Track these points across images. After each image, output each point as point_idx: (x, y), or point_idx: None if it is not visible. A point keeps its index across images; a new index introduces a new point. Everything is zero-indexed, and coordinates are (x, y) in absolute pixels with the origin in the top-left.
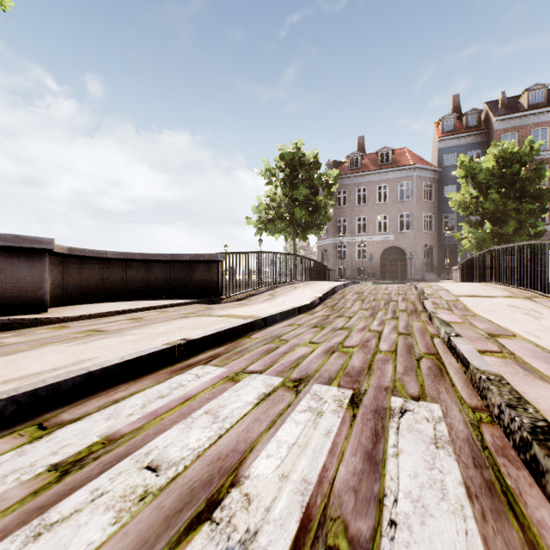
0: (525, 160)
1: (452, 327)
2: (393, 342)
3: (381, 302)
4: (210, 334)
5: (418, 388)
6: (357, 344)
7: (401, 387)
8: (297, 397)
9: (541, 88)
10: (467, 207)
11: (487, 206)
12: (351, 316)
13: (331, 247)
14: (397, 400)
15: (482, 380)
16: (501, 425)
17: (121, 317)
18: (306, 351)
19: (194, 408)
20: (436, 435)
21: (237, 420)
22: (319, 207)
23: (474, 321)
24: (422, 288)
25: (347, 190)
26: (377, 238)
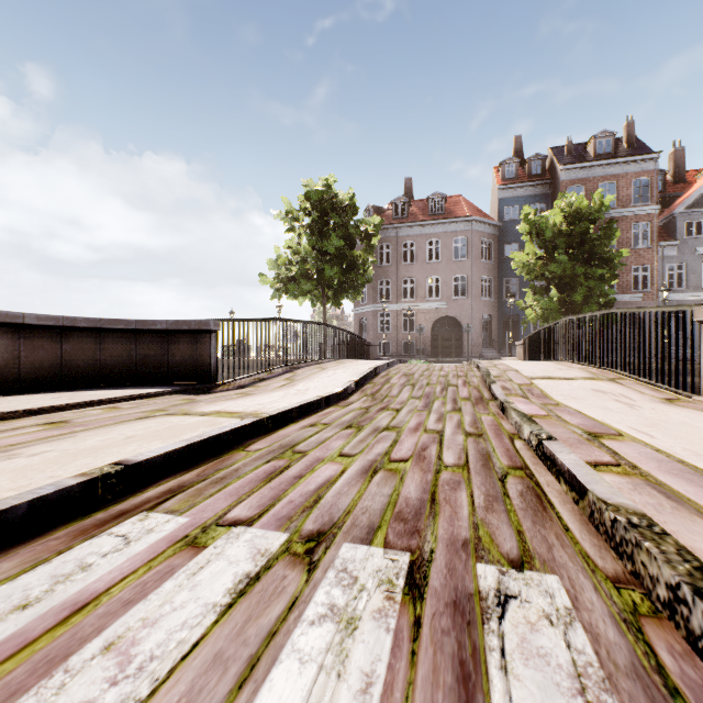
0: (595, 216)
1: (539, 424)
2: (461, 449)
3: (438, 388)
4: (174, 450)
5: (515, 540)
6: (411, 454)
7: (489, 538)
8: (310, 580)
9: (609, 136)
10: (531, 270)
11: (554, 269)
12: (399, 408)
13: (371, 315)
14: (488, 573)
15: (621, 526)
16: (679, 625)
17: (32, 420)
18: (333, 473)
19: (84, 637)
20: (576, 664)
21: (172, 667)
22: (356, 264)
23: (562, 414)
24: (486, 368)
25: (391, 244)
26: (428, 305)
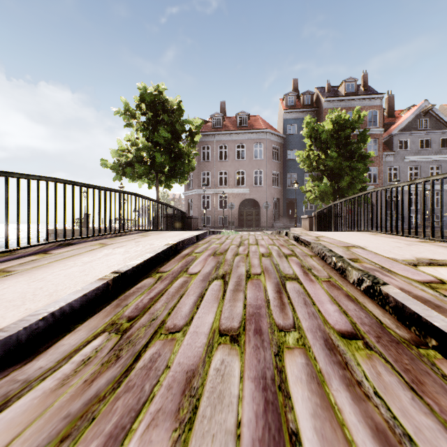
0: (355, 126)
1: None
2: None
3: (268, 287)
4: None
5: None
6: None
7: None
8: None
9: (353, 81)
10: (311, 164)
11: (328, 163)
12: None
13: (196, 197)
14: None
15: None
16: None
17: None
18: None
19: None
20: None
21: None
22: (182, 154)
23: None
24: (321, 243)
25: (211, 146)
26: (236, 191)
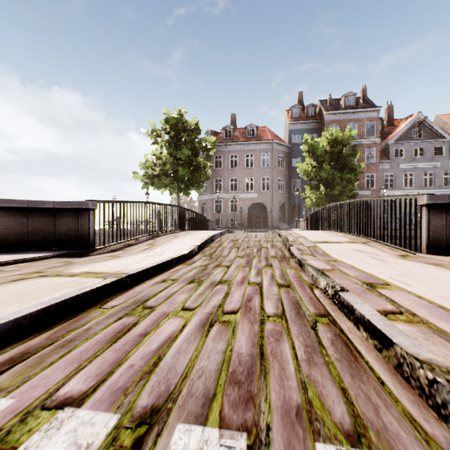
0: (346, 142)
1: (331, 277)
2: (277, 299)
3: (254, 249)
4: (26, 315)
5: (343, 402)
6: (240, 305)
7: (319, 402)
8: None
9: (353, 95)
10: (309, 174)
11: (323, 174)
12: (229, 265)
13: (209, 201)
14: None
15: (445, 390)
16: None
17: None
18: (175, 328)
19: None
20: None
21: None
22: (199, 167)
23: (341, 268)
24: (285, 235)
25: (223, 155)
26: (246, 195)
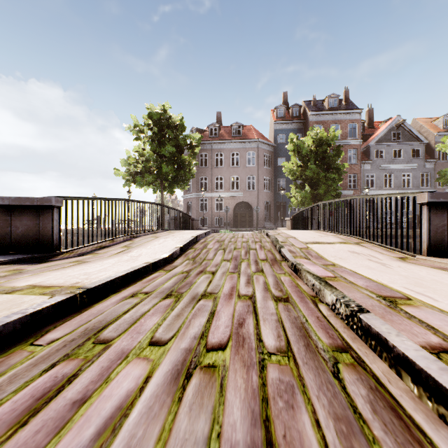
0: (330, 142)
1: (338, 290)
2: (276, 321)
3: (242, 251)
4: None
5: None
6: (229, 334)
7: None
8: None
9: (336, 97)
10: (294, 173)
11: (308, 173)
12: (215, 271)
13: (195, 200)
14: None
15: None
16: None
17: None
18: (132, 384)
19: None
20: None
21: None
22: (184, 165)
23: (344, 274)
24: (274, 236)
25: (208, 153)
26: (231, 194)
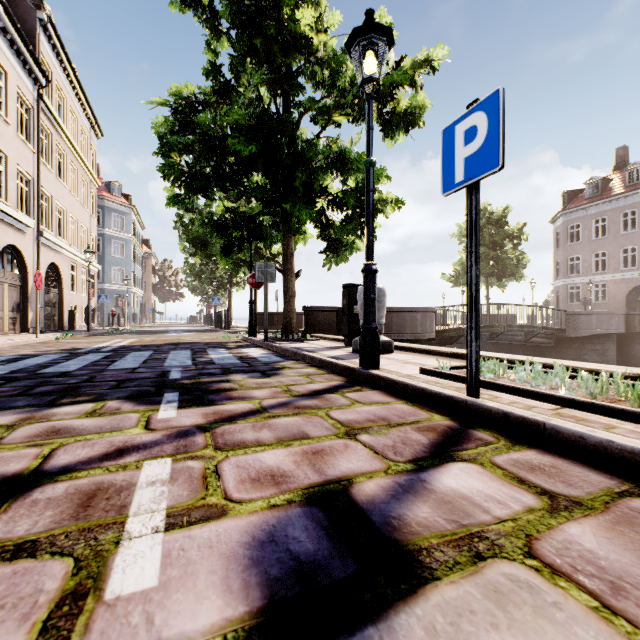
0: None
1: None
2: None
3: None
4: None
5: None
6: None
7: None
8: None
9: None
10: None
11: None
12: None
13: (561, 289)
14: None
15: None
16: None
17: None
18: None
19: None
20: None
21: None
22: (503, 259)
23: None
24: None
25: (580, 223)
26: (620, 276)
